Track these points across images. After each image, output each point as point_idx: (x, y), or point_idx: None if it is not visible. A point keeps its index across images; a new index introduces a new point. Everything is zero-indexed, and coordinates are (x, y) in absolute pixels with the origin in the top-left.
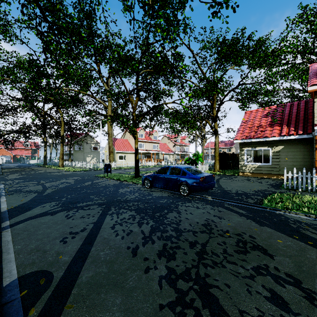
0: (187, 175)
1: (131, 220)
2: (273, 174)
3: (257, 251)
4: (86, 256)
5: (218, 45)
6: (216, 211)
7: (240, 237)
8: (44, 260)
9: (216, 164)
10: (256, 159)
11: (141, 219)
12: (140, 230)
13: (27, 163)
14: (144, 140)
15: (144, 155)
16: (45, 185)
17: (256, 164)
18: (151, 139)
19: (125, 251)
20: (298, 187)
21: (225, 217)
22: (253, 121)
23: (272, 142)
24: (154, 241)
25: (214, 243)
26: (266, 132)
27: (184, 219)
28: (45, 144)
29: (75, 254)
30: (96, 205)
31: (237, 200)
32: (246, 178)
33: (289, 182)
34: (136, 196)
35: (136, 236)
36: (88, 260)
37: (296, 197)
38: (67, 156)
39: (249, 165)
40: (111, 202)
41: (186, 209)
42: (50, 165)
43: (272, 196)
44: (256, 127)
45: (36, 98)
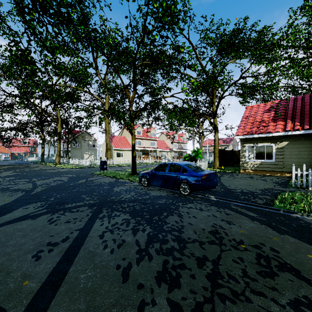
0: (188, 172)
1: (124, 226)
2: (276, 171)
3: (287, 273)
4: (61, 282)
5: (219, 37)
6: (222, 214)
7: (259, 250)
8: (3, 288)
9: (215, 161)
10: (257, 156)
11: (136, 224)
12: (134, 240)
13: (25, 160)
14: (142, 137)
15: (142, 152)
16: (36, 183)
17: (259, 161)
18: (149, 136)
19: (113, 273)
20: (309, 186)
21: (234, 222)
22: (255, 116)
23: (276, 138)
24: (152, 257)
25: (229, 260)
26: (269, 128)
27: (186, 224)
28: (43, 142)
29: (46, 278)
30: (86, 206)
31: (244, 201)
32: (248, 175)
33: (298, 179)
34: (132, 195)
35: (129, 249)
36: (62, 288)
37: (310, 197)
38: (64, 153)
39: (251, 162)
40: (103, 202)
41: (188, 211)
42: (48, 162)
43: (282, 195)
44: (258, 122)
45: (32, 95)
